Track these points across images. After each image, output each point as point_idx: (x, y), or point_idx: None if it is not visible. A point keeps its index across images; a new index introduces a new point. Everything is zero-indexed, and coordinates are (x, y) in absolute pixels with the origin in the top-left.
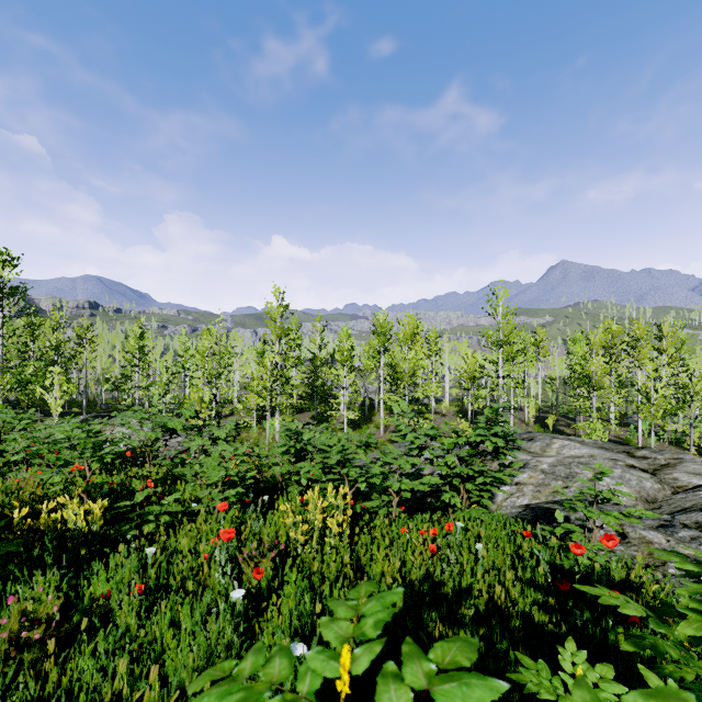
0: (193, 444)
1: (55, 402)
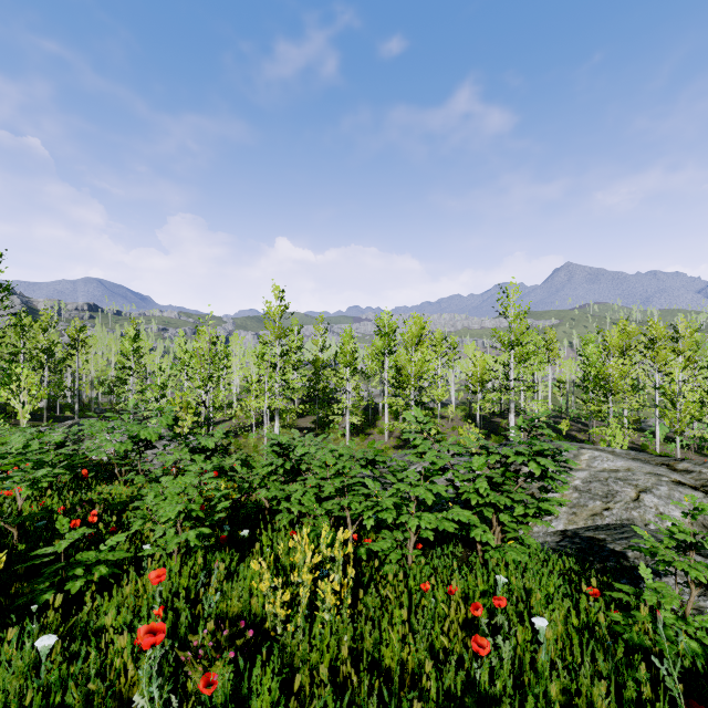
0: (169, 458)
1: (22, 407)
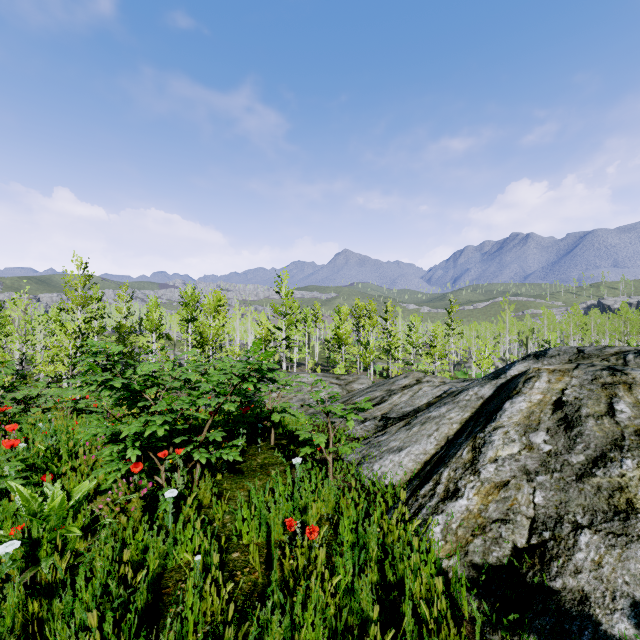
0: (19, 394)
1: None
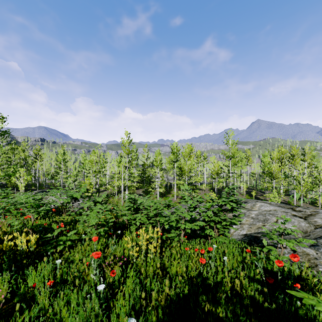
0: (85, 205)
1: (21, 184)
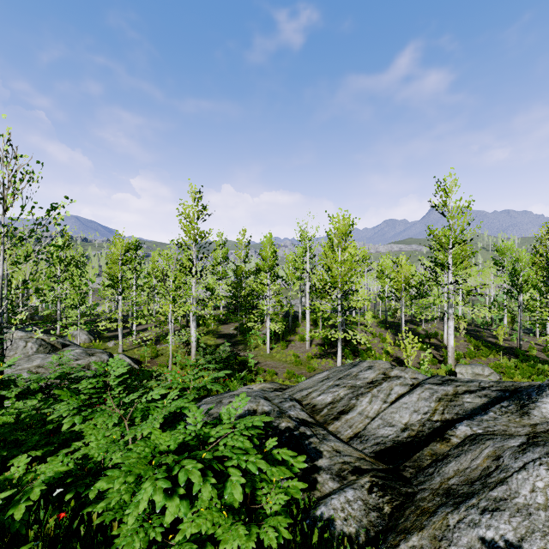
0: None
1: None
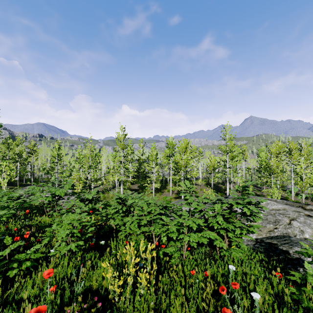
0: (69, 204)
1: (3, 180)
